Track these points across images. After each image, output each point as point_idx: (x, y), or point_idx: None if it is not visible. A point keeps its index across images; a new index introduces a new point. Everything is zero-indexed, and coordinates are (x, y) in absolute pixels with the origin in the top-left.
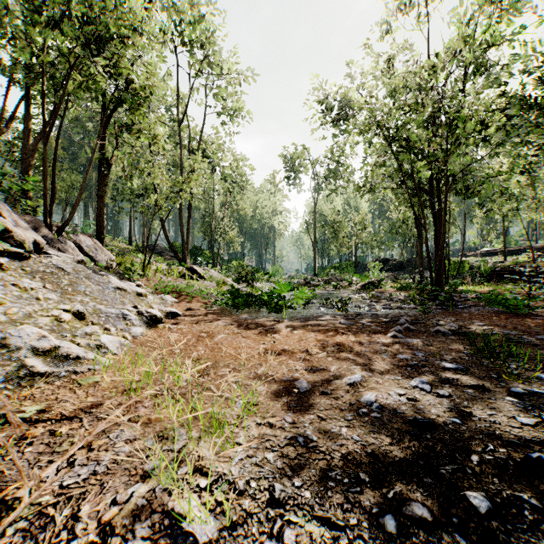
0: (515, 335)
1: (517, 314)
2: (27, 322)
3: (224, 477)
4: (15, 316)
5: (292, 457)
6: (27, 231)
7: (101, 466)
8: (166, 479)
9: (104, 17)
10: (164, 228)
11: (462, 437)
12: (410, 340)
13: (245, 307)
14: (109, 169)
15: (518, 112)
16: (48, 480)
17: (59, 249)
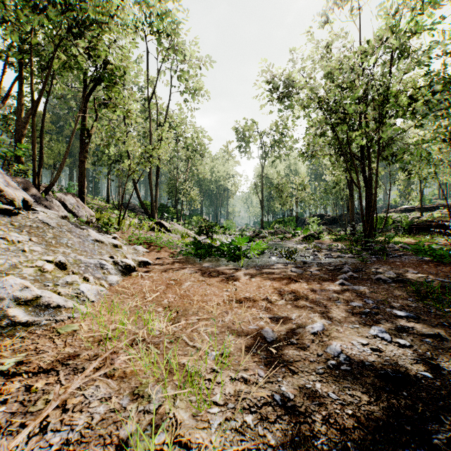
0: (449, 282)
1: (443, 263)
2: (12, 273)
3: (205, 449)
4: (2, 267)
5: (272, 420)
6: (17, 191)
7: (74, 432)
8: (142, 450)
9: (85, 5)
10: (136, 188)
11: (439, 394)
12: (356, 287)
13: (206, 256)
14: (89, 138)
15: (441, 88)
16: (17, 450)
17: (46, 206)
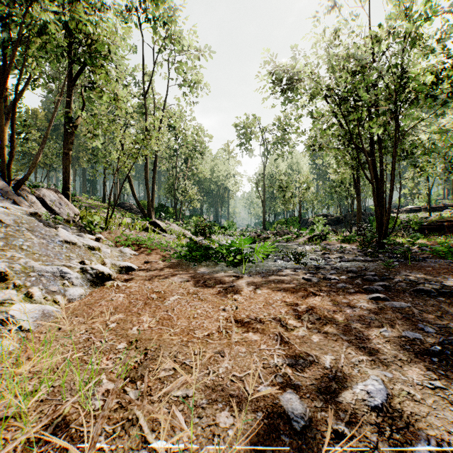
0: None
1: None
2: None
3: None
4: None
5: None
6: None
7: None
8: None
9: None
10: (132, 187)
11: None
12: (397, 304)
13: (202, 260)
14: (75, 129)
15: None
16: None
17: (15, 202)
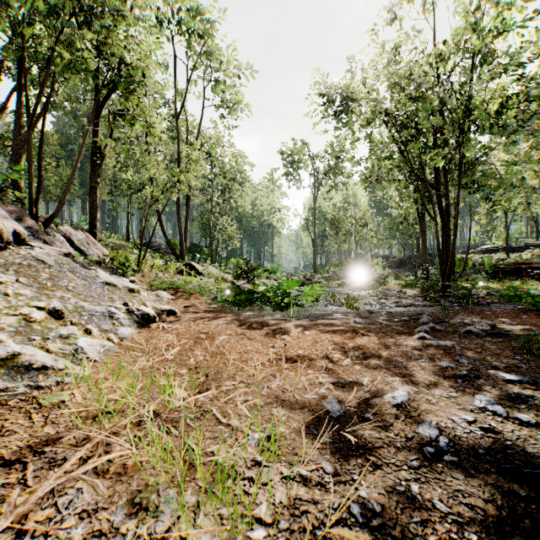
0: None
1: None
2: None
3: None
4: None
5: None
6: (7, 220)
7: None
8: None
9: None
10: (161, 224)
11: None
12: (442, 342)
13: (247, 304)
14: (102, 159)
15: None
16: None
17: (45, 241)
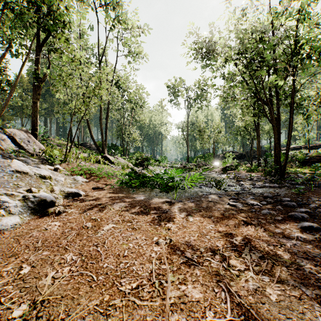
0: None
1: None
2: None
3: None
4: None
5: None
6: None
7: None
8: None
9: None
10: (90, 130)
11: None
12: None
13: (140, 186)
14: (42, 83)
15: None
16: None
17: None
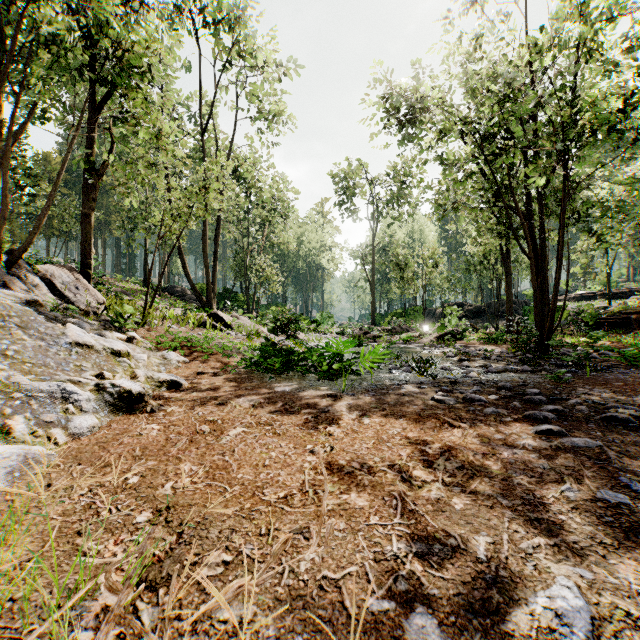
0: None
1: None
2: None
3: None
4: None
5: None
6: None
7: None
8: None
9: None
10: (184, 264)
11: None
12: (580, 442)
13: (283, 370)
14: (99, 179)
15: None
16: None
17: (6, 284)
